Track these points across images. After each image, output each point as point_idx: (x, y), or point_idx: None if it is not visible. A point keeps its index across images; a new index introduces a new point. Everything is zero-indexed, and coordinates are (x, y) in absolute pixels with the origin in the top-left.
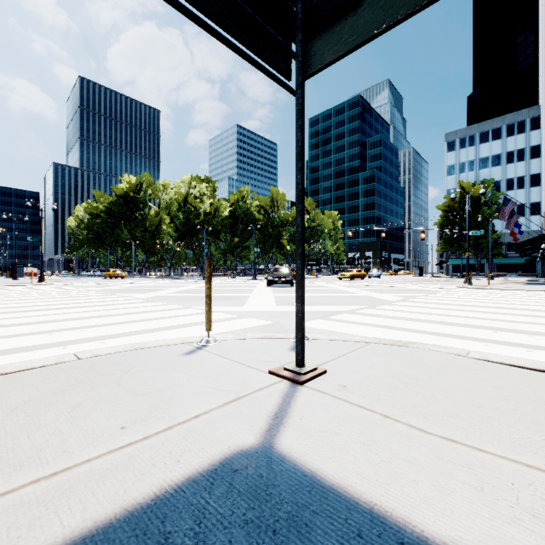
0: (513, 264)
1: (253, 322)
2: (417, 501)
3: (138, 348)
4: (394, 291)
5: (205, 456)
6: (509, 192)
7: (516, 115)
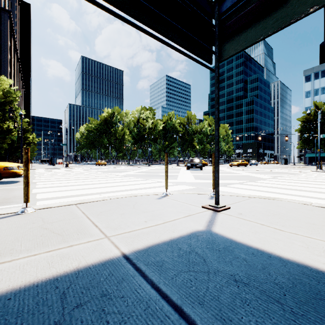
0: None
1: (185, 187)
2: (277, 248)
3: (134, 196)
4: (267, 173)
5: (184, 231)
6: None
7: None
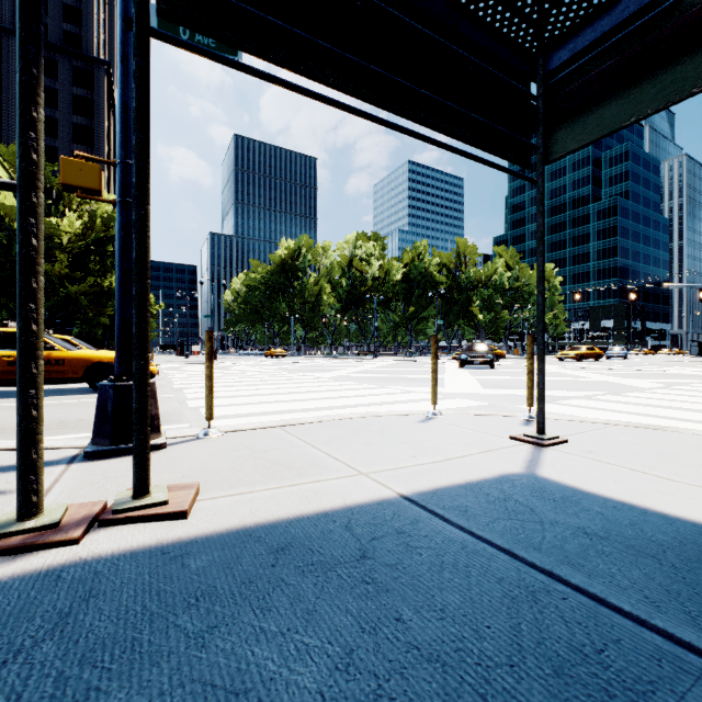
0: None
1: (465, 402)
2: (660, 503)
3: (373, 416)
4: (650, 377)
5: (486, 473)
6: None
7: None
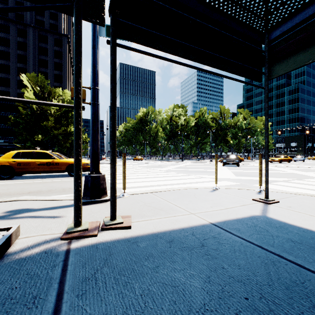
0: None
1: (229, 183)
2: None
3: (189, 188)
4: None
5: (244, 215)
6: None
7: None
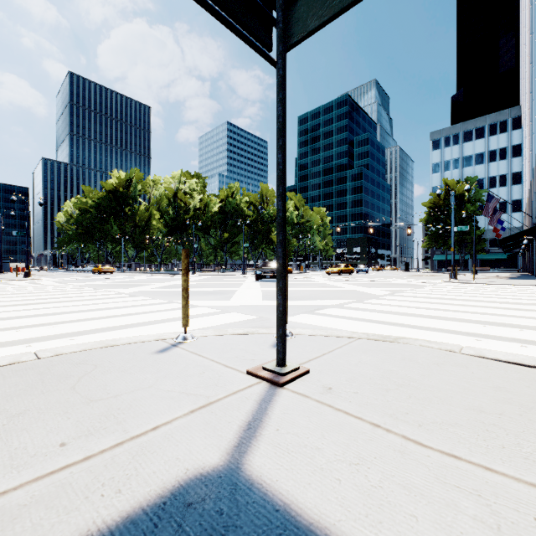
0: (496, 259)
1: (237, 317)
2: None
3: (107, 346)
4: (382, 286)
5: (155, 484)
6: (492, 190)
7: (498, 115)
